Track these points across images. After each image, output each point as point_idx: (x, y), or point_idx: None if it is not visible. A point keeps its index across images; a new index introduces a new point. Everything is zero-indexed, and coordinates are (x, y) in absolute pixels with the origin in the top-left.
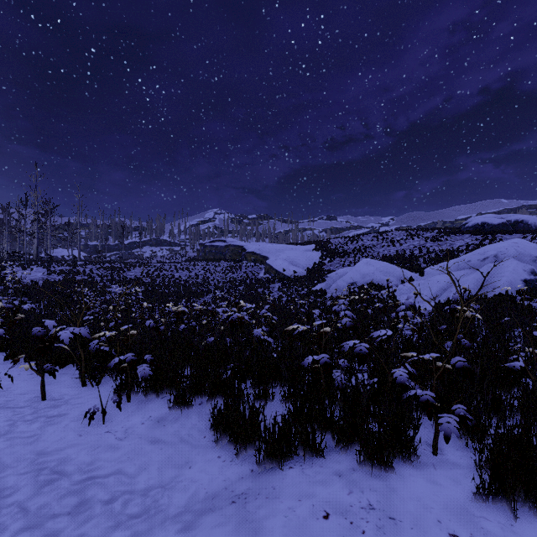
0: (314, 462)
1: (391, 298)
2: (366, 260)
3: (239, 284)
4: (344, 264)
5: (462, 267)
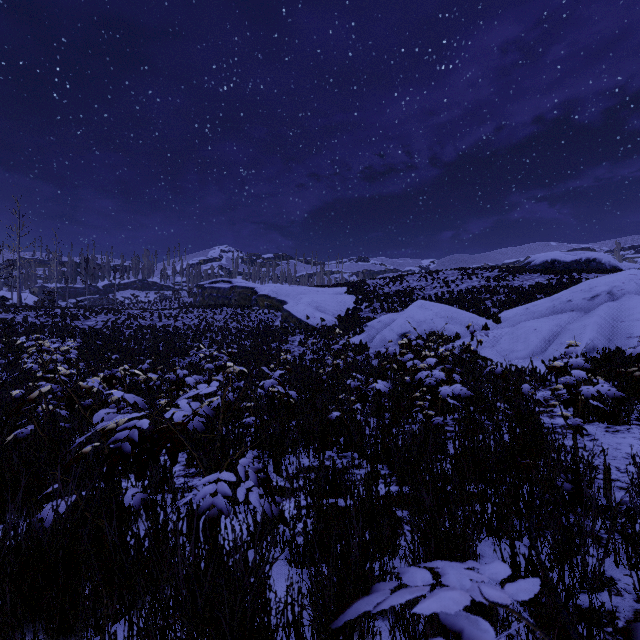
0: None
1: (475, 354)
2: (420, 302)
3: (245, 336)
4: (387, 310)
5: (561, 309)
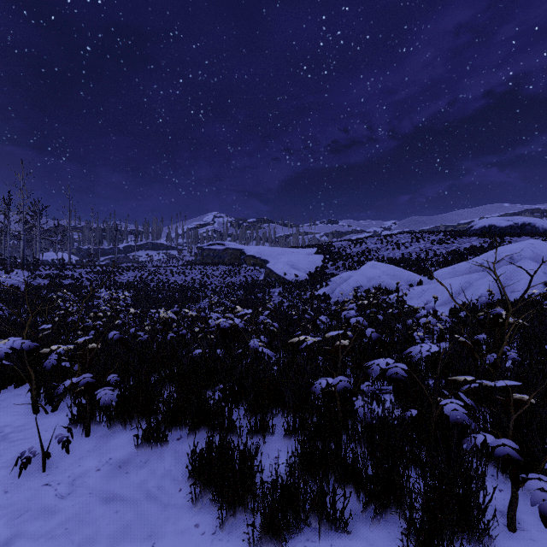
0: (333, 543)
1: (401, 302)
2: (371, 263)
3: (238, 288)
4: (348, 268)
5: (475, 269)
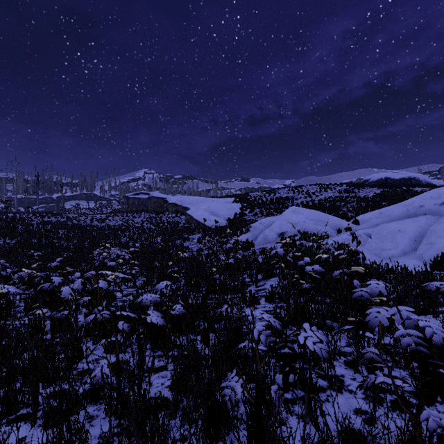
0: None
1: (355, 253)
2: (293, 208)
3: (156, 235)
4: (265, 214)
5: (414, 213)
